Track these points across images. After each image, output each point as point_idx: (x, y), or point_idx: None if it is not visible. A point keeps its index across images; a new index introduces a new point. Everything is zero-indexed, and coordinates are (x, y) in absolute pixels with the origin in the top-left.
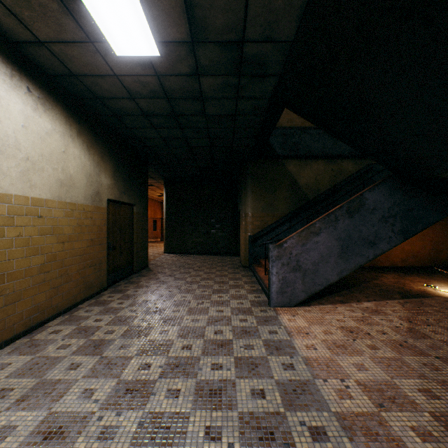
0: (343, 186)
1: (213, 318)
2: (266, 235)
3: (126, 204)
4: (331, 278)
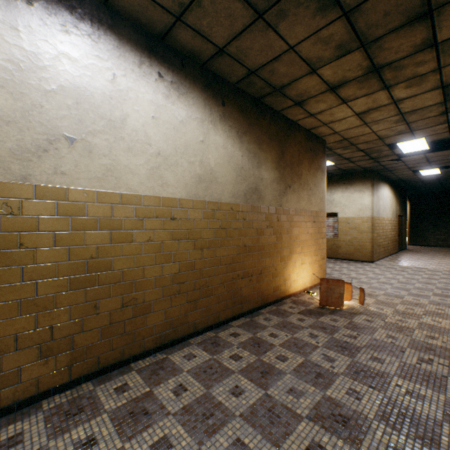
0: None
1: None
2: None
3: (400, 216)
4: None
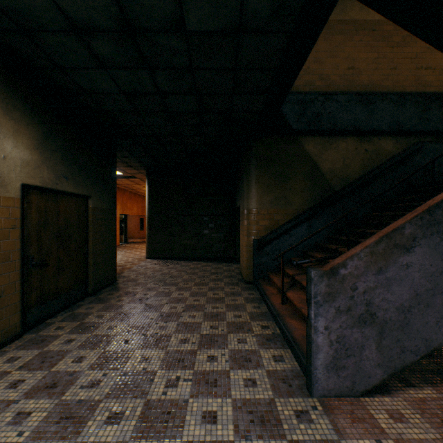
0: (381, 172)
1: None
2: (276, 239)
3: (72, 195)
4: (435, 338)
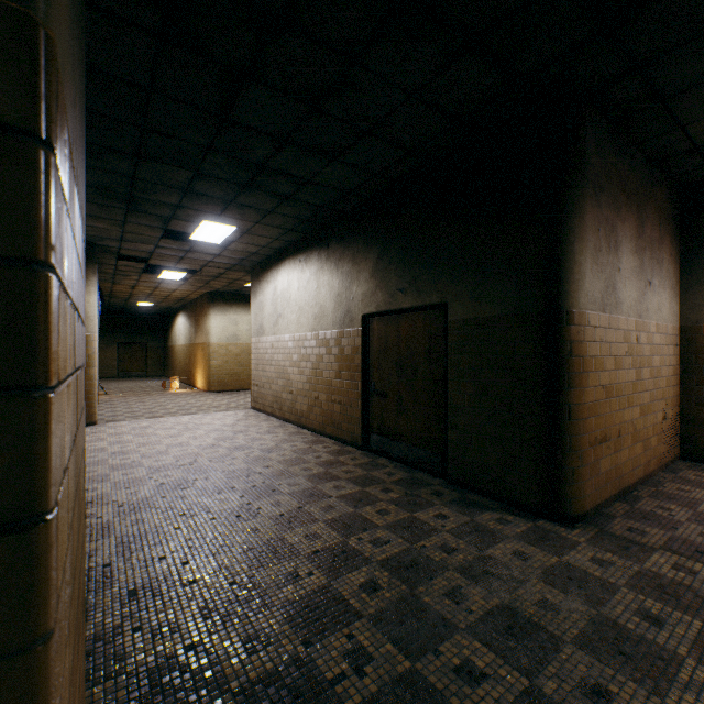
0: None
1: (164, 454)
2: None
3: (418, 310)
4: None
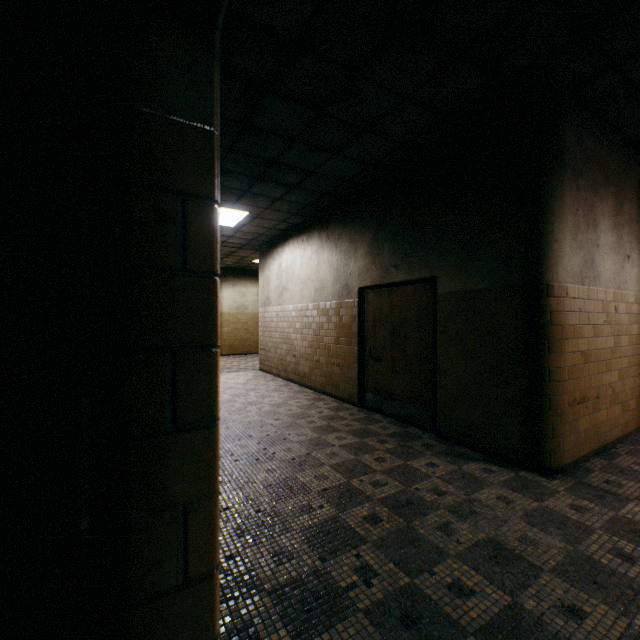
0: None
1: None
2: None
3: (409, 284)
4: None
